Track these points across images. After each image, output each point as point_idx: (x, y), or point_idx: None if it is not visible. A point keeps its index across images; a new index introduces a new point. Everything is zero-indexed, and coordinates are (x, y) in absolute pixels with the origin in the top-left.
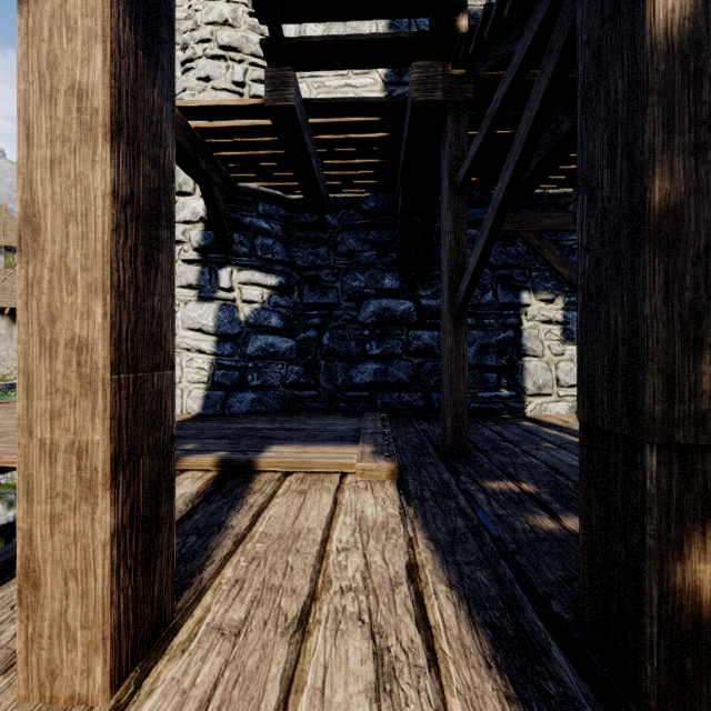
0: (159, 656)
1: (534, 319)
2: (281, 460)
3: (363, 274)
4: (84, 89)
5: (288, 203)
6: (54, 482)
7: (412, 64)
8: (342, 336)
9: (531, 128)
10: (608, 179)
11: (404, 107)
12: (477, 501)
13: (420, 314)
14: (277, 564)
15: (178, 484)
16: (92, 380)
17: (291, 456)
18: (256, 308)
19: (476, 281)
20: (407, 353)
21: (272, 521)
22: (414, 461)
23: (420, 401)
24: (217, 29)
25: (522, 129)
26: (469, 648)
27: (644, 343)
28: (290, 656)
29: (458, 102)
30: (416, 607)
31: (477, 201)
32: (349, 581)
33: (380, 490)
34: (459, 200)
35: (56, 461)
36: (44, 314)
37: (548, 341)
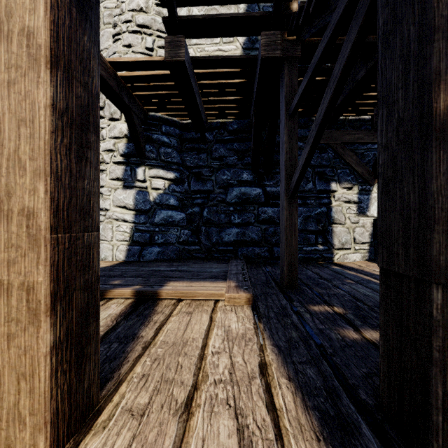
0: (87, 430)
1: (339, 200)
2: (175, 291)
3: (229, 171)
4: (31, 31)
5: (181, 126)
6: (10, 311)
7: (261, 33)
8: (216, 211)
9: (343, 68)
10: (402, 96)
11: (256, 62)
12: (305, 319)
13: (266, 197)
14: (171, 363)
15: (107, 307)
16: (37, 238)
17: (182, 288)
18: (160, 193)
19: (303, 174)
20: (257, 222)
21: (169, 333)
22: (263, 292)
23: (266, 253)
24: (135, 14)
25: (336, 70)
26: (304, 425)
27: (432, 212)
28: (179, 431)
29: (291, 58)
30: (266, 394)
31: (302, 124)
32: (220, 375)
33: (240, 311)
34: (292, 122)
35: (11, 296)
36: (3, 191)
37: (348, 214)
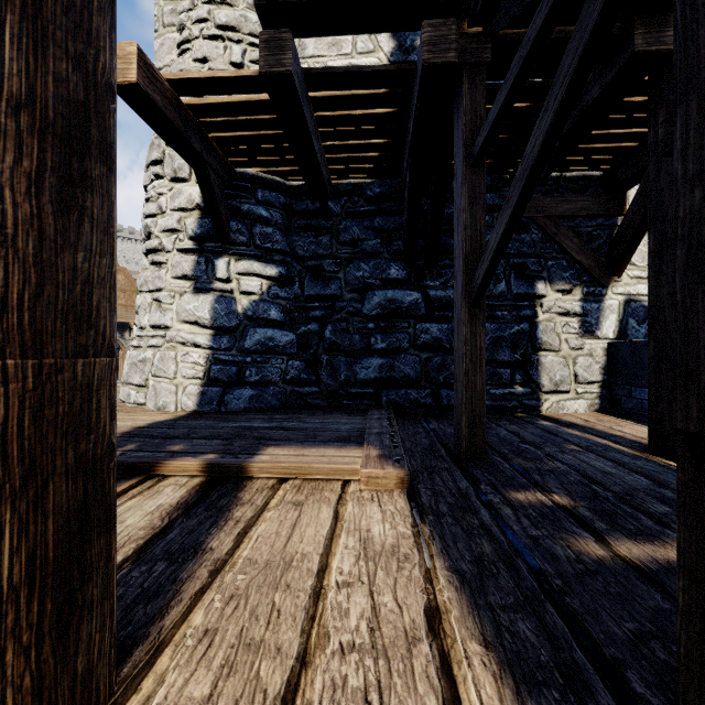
0: None
1: (551, 311)
2: (275, 465)
3: (368, 264)
4: None
5: (288, 190)
6: None
7: (423, 23)
8: (345, 329)
9: (583, 52)
10: None
11: (413, 76)
12: (503, 517)
13: (428, 306)
14: (260, 606)
15: (157, 493)
16: None
17: (287, 460)
18: (254, 299)
19: (497, 261)
20: (414, 347)
21: (260, 542)
22: (426, 466)
23: (428, 398)
24: (214, 8)
25: (569, 58)
26: None
27: None
28: None
29: (474, 64)
30: (442, 679)
31: (488, 186)
32: (351, 634)
33: (388, 502)
34: (475, 174)
35: None
36: None
37: (565, 334)
